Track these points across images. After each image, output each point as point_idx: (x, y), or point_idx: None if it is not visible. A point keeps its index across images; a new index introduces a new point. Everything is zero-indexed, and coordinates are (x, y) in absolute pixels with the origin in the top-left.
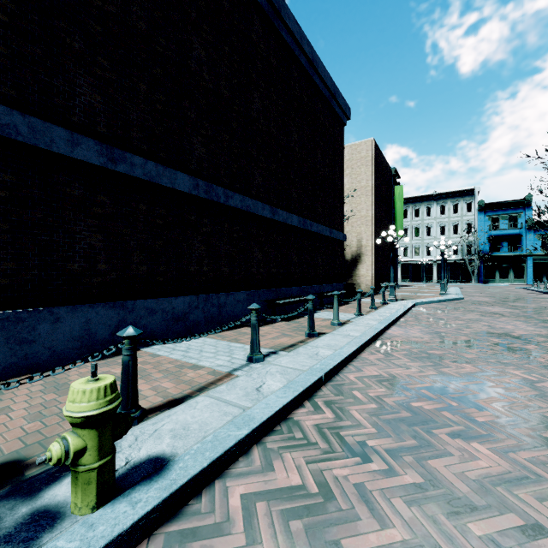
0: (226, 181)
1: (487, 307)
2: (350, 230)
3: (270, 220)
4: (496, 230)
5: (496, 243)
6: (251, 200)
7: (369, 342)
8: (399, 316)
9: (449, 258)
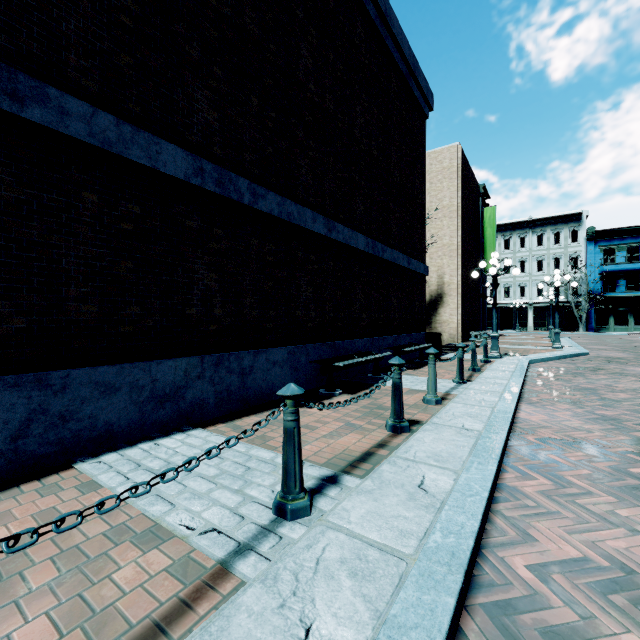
0: (254, 172)
1: (637, 368)
2: (428, 263)
3: (324, 239)
4: (610, 265)
5: (610, 281)
6: (295, 205)
7: (505, 443)
8: (522, 384)
9: (548, 300)
